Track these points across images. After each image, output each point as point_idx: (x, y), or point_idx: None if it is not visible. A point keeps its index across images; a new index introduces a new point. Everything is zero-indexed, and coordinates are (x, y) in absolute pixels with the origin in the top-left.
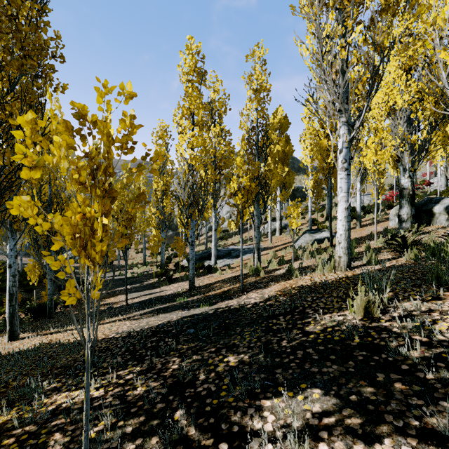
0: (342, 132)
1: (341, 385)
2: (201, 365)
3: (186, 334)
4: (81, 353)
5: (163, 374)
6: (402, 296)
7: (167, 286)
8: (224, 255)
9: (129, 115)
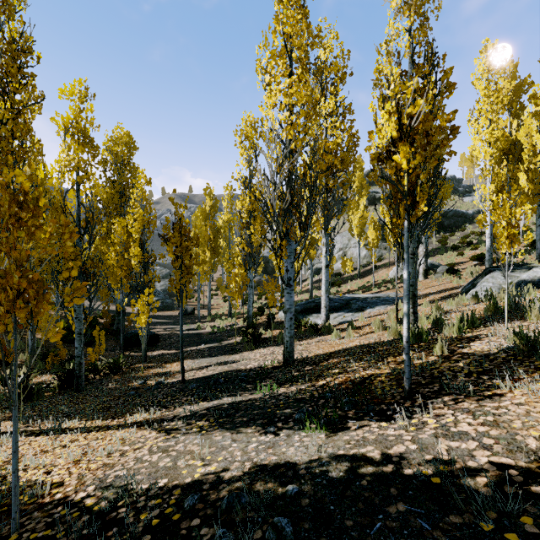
0: None
1: None
2: None
3: None
4: None
5: None
6: None
7: (251, 351)
8: (340, 306)
9: None
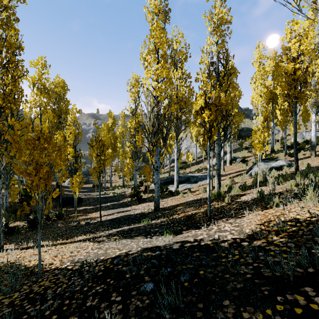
0: None
1: None
2: None
3: (142, 292)
4: (13, 297)
5: None
6: None
7: (137, 205)
8: (184, 180)
9: None
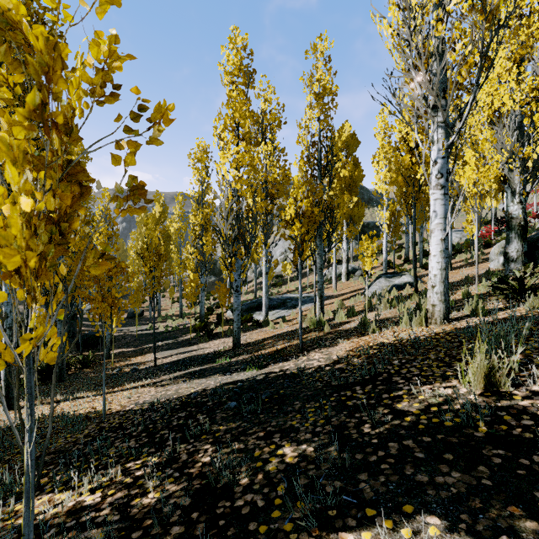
0: (436, 136)
1: (475, 512)
2: (244, 460)
3: (226, 408)
4: (85, 432)
5: (188, 472)
6: (538, 360)
7: (206, 343)
8: (278, 304)
9: (107, 36)
